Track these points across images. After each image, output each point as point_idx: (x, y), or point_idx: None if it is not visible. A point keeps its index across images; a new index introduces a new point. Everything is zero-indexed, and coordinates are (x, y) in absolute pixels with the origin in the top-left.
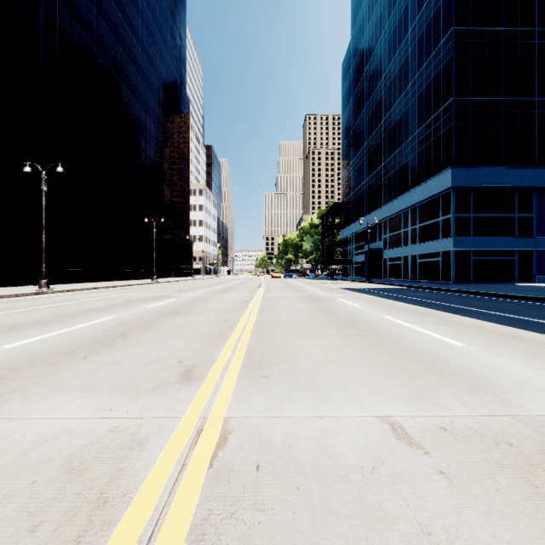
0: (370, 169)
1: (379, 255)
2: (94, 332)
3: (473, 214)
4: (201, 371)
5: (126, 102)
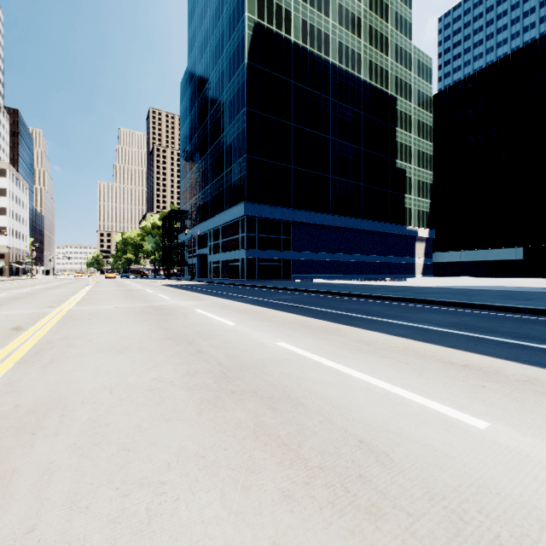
0: (201, 187)
1: (207, 259)
2: None
3: (258, 234)
4: (57, 306)
5: None
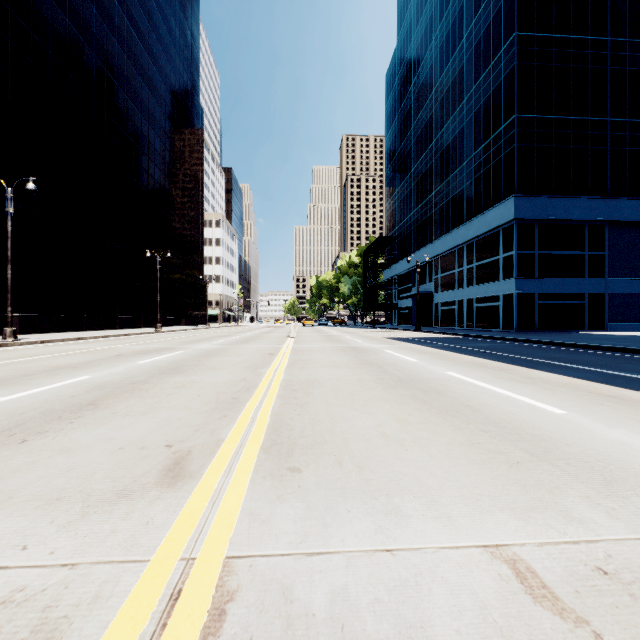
0: (419, 199)
1: (429, 300)
2: (55, 399)
3: (539, 251)
4: (197, 462)
5: (123, 109)
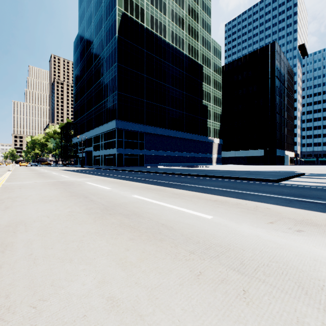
0: (88, 109)
1: (92, 154)
2: None
3: (124, 139)
4: None
5: None
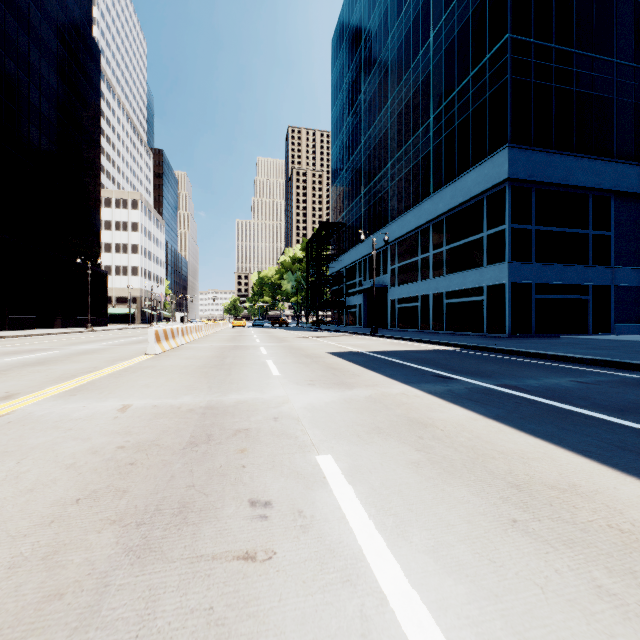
0: (371, 174)
1: (383, 295)
2: None
3: (536, 226)
4: None
5: None
